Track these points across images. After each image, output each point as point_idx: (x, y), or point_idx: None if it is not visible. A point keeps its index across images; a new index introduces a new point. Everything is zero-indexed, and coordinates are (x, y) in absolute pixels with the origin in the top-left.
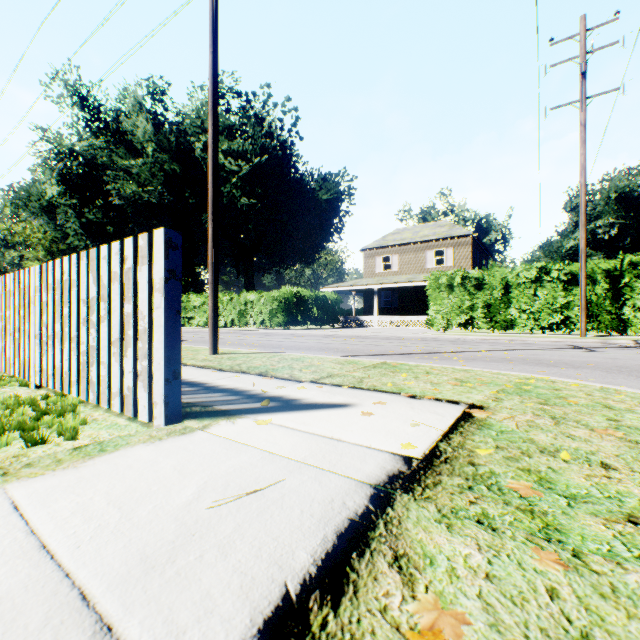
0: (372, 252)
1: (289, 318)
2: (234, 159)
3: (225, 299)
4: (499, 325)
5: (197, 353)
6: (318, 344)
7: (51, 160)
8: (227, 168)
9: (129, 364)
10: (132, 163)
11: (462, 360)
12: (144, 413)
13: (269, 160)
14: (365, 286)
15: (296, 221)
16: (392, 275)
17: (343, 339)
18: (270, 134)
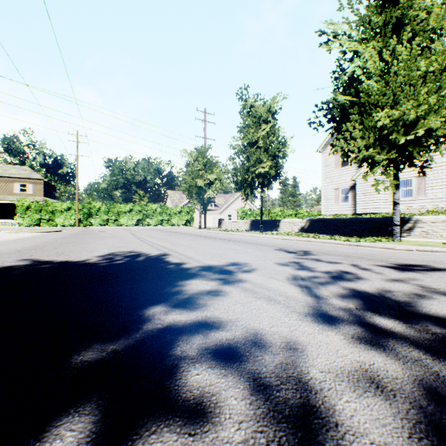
0: None
1: None
2: None
3: None
4: (52, 224)
5: None
6: None
7: None
8: None
9: None
10: None
11: None
12: None
13: None
14: None
15: None
16: None
17: None
18: None
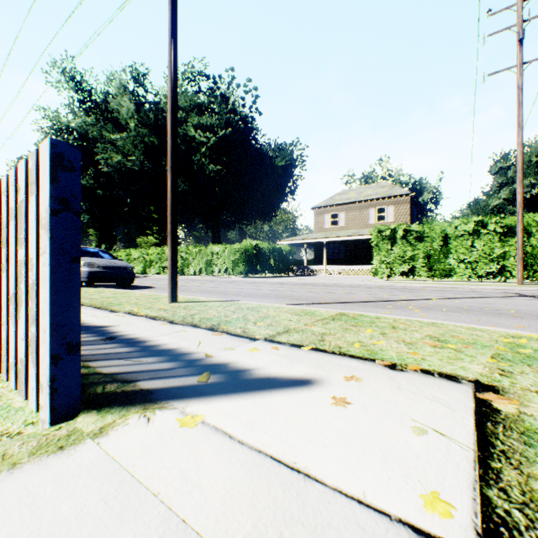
0: (321, 210)
1: (249, 267)
2: (203, 132)
3: (194, 251)
4: (438, 274)
5: (157, 301)
6: (274, 291)
7: (51, 135)
8: (197, 140)
9: (21, 328)
10: (118, 137)
11: (418, 309)
12: (32, 398)
13: (233, 133)
14: (315, 239)
15: (256, 185)
16: (339, 230)
17: (297, 286)
18: (234, 110)
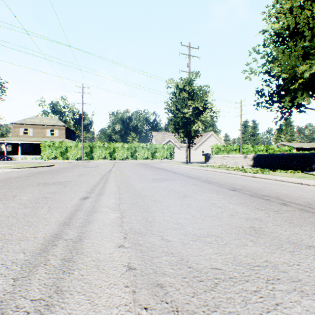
0: (18, 125)
1: None
2: None
3: None
4: (65, 158)
5: None
6: None
7: None
8: None
9: None
10: None
11: None
12: None
13: None
14: (13, 141)
15: None
16: (30, 137)
17: (2, 163)
18: None
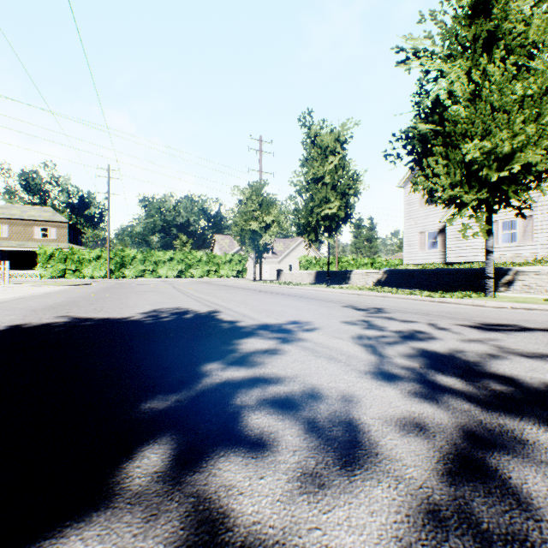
0: None
1: None
2: None
3: None
4: (79, 275)
5: None
6: None
7: None
8: None
9: None
10: None
11: None
12: (4, 284)
13: None
14: None
15: None
16: (3, 240)
17: None
18: None
